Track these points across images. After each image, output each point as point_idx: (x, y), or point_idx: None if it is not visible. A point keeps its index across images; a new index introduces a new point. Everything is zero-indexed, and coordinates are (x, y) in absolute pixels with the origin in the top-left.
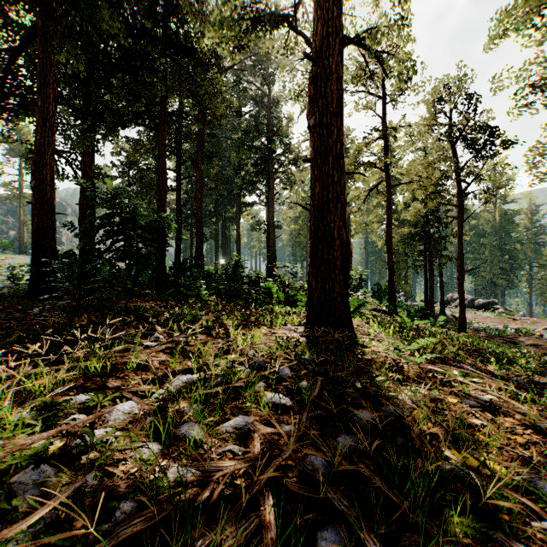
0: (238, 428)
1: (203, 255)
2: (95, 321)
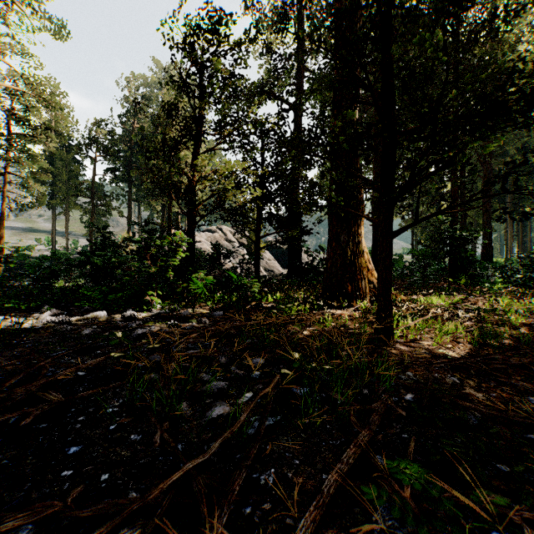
0: (527, 318)
1: (492, 247)
2: (427, 290)
